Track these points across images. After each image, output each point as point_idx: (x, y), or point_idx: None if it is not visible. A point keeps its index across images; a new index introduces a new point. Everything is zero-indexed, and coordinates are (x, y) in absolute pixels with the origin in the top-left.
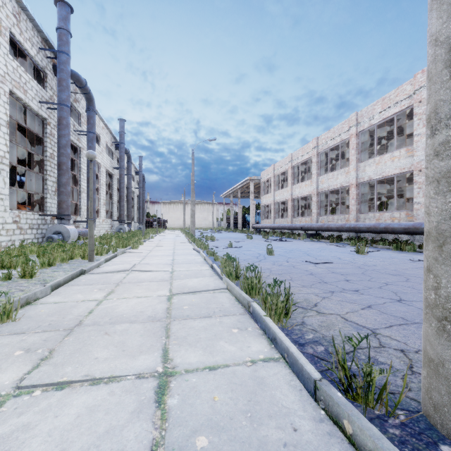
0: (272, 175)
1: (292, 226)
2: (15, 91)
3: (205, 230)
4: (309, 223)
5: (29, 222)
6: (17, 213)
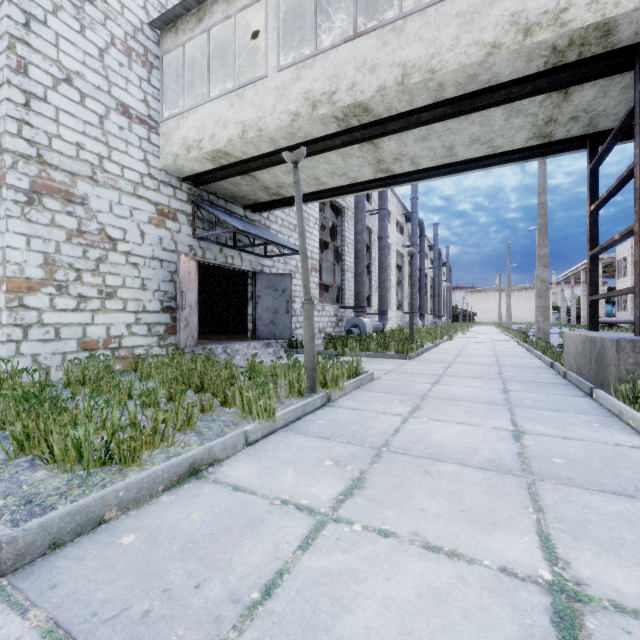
0: (628, 253)
1: None
2: (397, 248)
3: (529, 326)
4: None
5: (399, 317)
6: (397, 313)
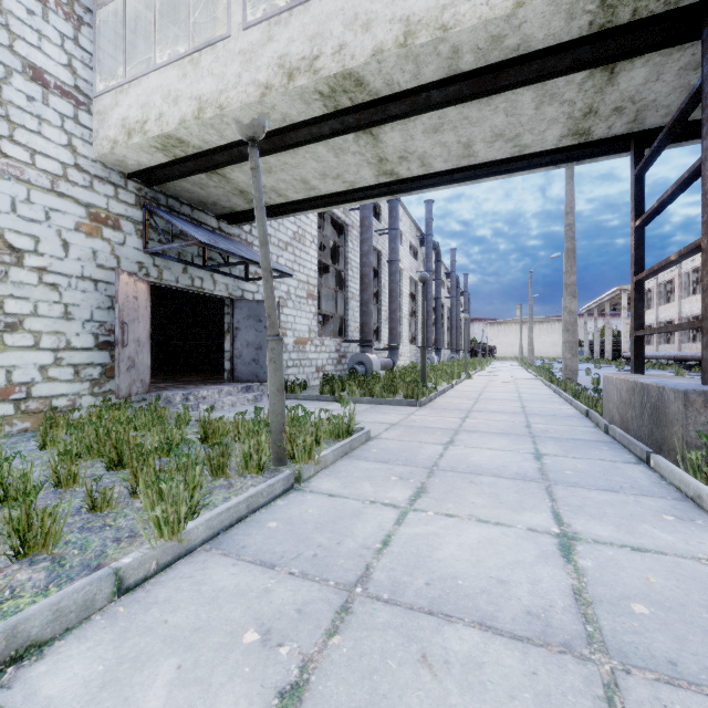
0: (654, 284)
1: (666, 355)
2: (410, 274)
3: (551, 361)
4: (684, 352)
5: (413, 352)
6: (410, 347)
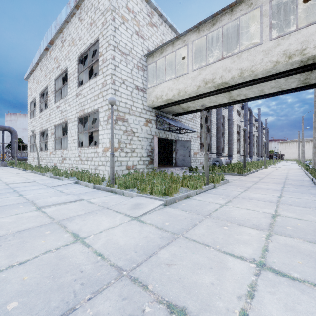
0: None
1: None
2: (237, 123)
3: None
4: None
5: (238, 157)
6: (237, 155)
